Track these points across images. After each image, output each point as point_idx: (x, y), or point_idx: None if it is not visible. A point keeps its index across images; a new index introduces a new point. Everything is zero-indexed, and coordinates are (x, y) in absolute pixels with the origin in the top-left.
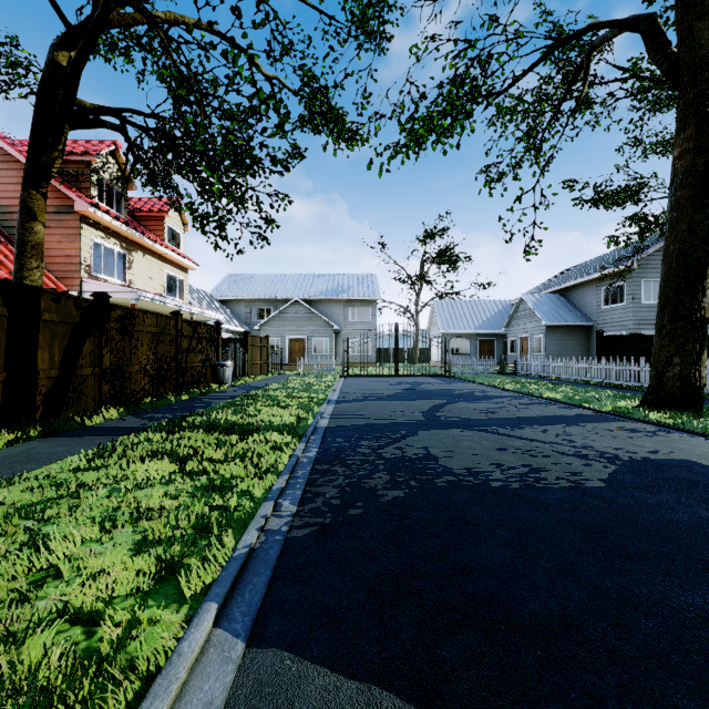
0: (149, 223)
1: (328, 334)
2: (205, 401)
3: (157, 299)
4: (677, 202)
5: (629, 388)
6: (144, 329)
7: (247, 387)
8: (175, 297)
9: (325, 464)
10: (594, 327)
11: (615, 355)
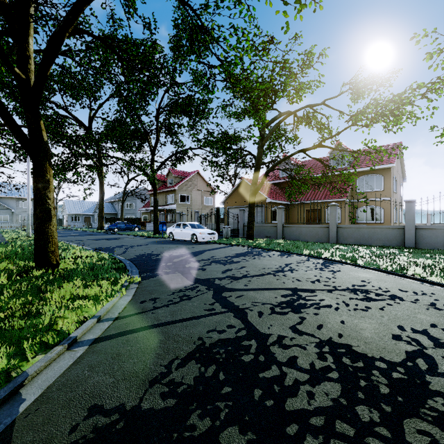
0: None
1: (9, 213)
2: None
3: None
4: (99, 200)
5: None
6: None
7: None
8: None
9: None
10: (118, 214)
11: (109, 222)
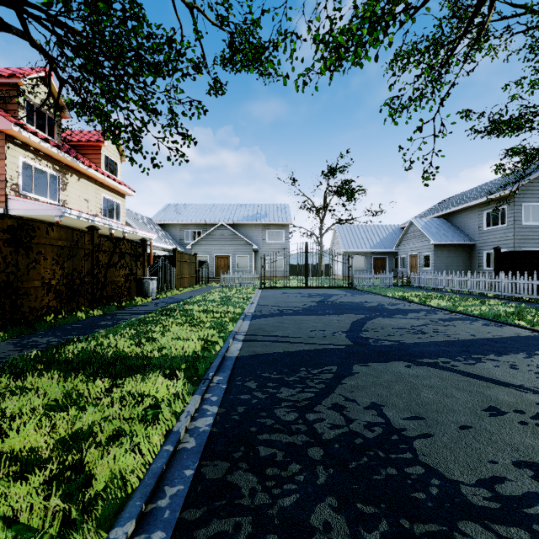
0: (87, 152)
1: (248, 252)
2: (116, 317)
3: (84, 217)
4: None
5: (533, 301)
6: (48, 242)
7: (170, 299)
8: (112, 218)
9: (220, 460)
10: (476, 246)
11: (511, 269)
